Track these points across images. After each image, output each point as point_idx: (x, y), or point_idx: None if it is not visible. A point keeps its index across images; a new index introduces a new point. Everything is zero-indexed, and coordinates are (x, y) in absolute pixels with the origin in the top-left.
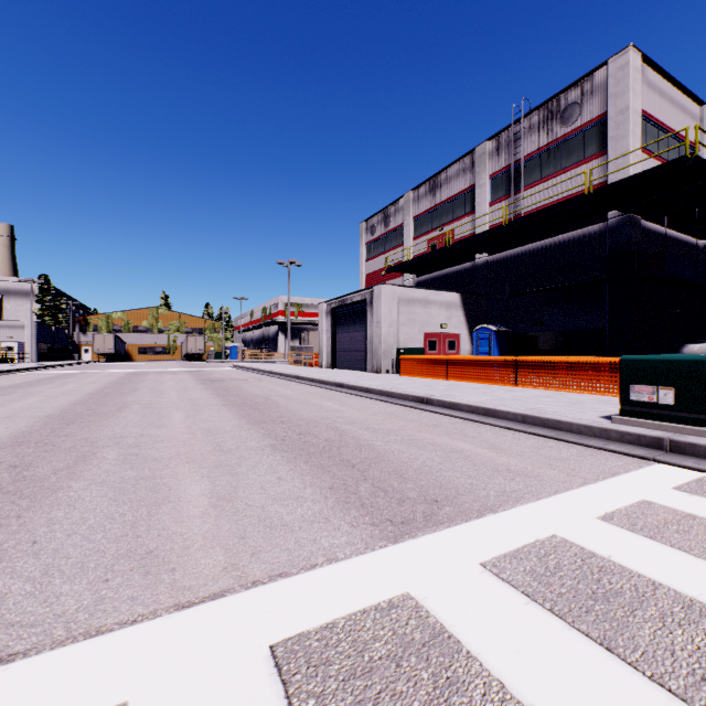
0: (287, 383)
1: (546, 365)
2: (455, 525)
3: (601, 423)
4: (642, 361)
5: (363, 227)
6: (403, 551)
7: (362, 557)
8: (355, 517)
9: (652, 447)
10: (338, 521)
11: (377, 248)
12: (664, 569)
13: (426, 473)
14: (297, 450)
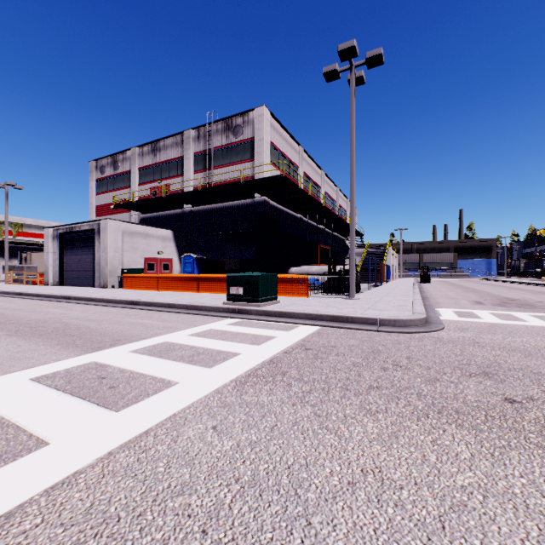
0: (8, 299)
1: (214, 279)
2: (124, 345)
3: (218, 305)
4: (234, 276)
5: (93, 165)
6: (95, 354)
7: (74, 358)
8: (72, 350)
9: (233, 312)
10: (62, 352)
11: (107, 186)
12: (195, 342)
13: (119, 333)
14: (30, 334)
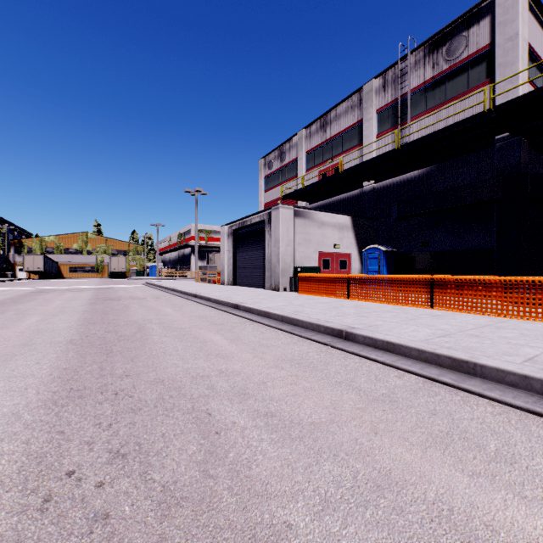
0: (182, 302)
1: (472, 285)
2: None
3: None
4: None
5: (262, 163)
6: None
7: None
8: None
9: None
10: None
11: (274, 181)
12: None
13: None
14: None
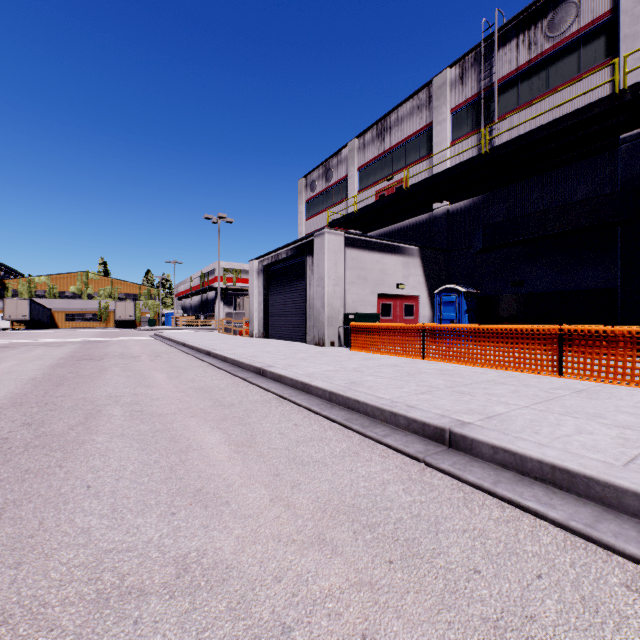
0: (188, 363)
1: (634, 341)
2: None
3: None
4: None
5: (302, 184)
6: None
7: None
8: None
9: None
10: None
11: (318, 206)
12: None
13: None
14: None
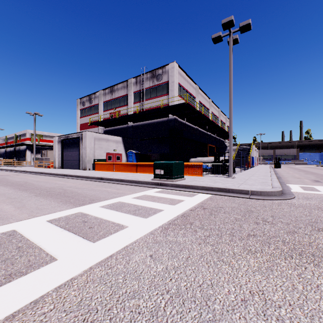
0: (35, 175)
1: (145, 165)
2: (96, 203)
3: (149, 180)
4: (158, 163)
5: (79, 101)
6: (81, 207)
7: (70, 209)
8: (68, 205)
9: (157, 185)
10: (63, 206)
11: (86, 112)
12: (136, 202)
13: (93, 196)
14: (47, 195)
